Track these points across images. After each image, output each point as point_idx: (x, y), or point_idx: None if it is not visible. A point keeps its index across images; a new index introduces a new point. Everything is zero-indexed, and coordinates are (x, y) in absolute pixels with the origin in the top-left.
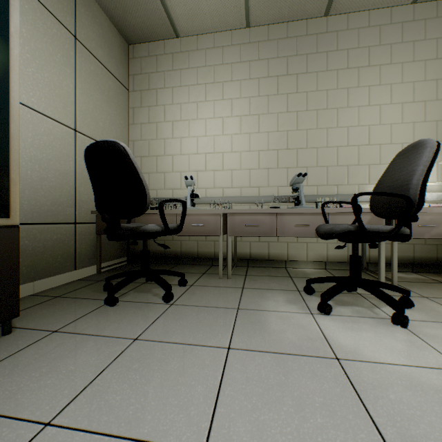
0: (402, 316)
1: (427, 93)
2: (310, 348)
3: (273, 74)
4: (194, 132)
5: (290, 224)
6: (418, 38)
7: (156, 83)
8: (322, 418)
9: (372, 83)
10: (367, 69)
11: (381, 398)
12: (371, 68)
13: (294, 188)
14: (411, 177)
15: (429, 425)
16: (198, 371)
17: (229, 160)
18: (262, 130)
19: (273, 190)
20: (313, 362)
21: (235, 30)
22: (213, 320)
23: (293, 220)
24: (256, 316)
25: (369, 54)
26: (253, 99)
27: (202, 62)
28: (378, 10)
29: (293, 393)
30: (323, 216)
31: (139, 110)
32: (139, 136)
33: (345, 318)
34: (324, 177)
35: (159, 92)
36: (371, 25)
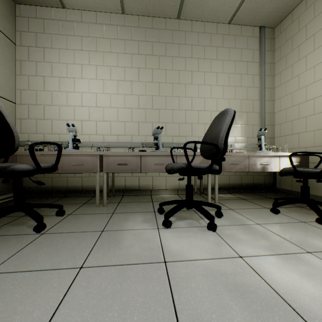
0: (213, 224)
1: (236, 81)
2: (148, 256)
3: (142, 53)
4: (79, 88)
5: (151, 163)
6: (232, 46)
7: (44, 42)
8: (139, 315)
9: (206, 70)
10: (203, 60)
11: (186, 288)
12: (206, 60)
13: (155, 137)
14: (220, 132)
15: (211, 302)
16: (42, 296)
17: (109, 113)
18: (134, 93)
19: (142, 138)
20: (147, 267)
21: (113, 13)
22: (76, 243)
23: (153, 160)
24: (115, 236)
25: (204, 50)
26: (127, 69)
27: (86, 33)
28: (210, 23)
29: (122, 298)
30: (171, 157)
31: (27, 64)
32: (27, 86)
33: (180, 229)
34: (177, 130)
35: (47, 51)
36: (206, 32)
